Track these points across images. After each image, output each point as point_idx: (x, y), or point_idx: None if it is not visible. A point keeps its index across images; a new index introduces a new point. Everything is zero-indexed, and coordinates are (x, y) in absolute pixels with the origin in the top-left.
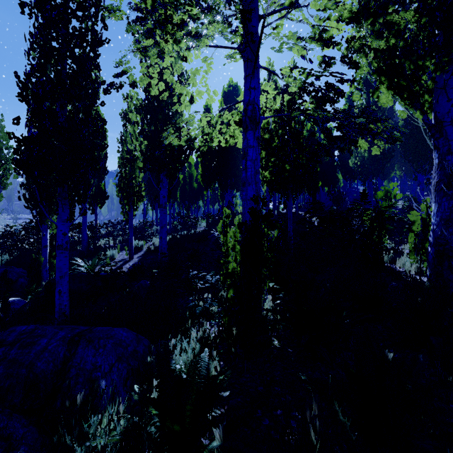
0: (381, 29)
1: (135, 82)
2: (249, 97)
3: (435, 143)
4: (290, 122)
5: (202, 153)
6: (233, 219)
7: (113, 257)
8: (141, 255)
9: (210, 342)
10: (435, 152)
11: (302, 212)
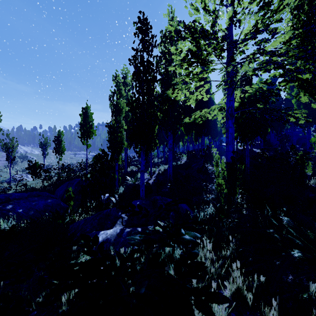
0: (299, 67)
1: (171, 96)
2: (229, 104)
3: None
4: None
5: None
6: (209, 156)
7: None
8: (155, 176)
9: None
10: None
11: (255, 149)
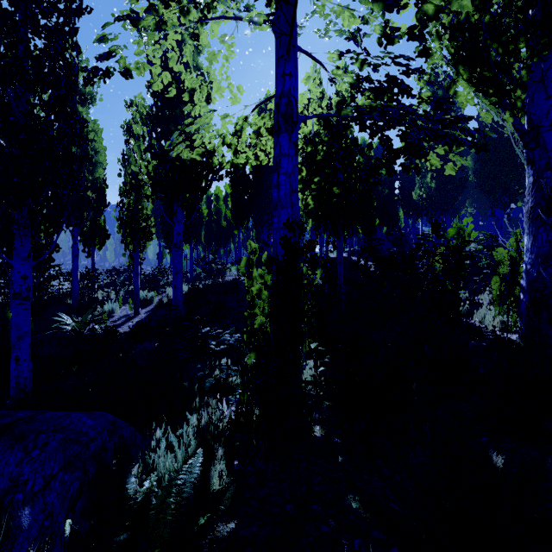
0: None
1: (129, 69)
2: (283, 86)
3: (529, 155)
4: (340, 141)
5: (232, 182)
6: None
7: (113, 312)
8: (150, 309)
9: (219, 432)
10: (529, 168)
11: (356, 257)
